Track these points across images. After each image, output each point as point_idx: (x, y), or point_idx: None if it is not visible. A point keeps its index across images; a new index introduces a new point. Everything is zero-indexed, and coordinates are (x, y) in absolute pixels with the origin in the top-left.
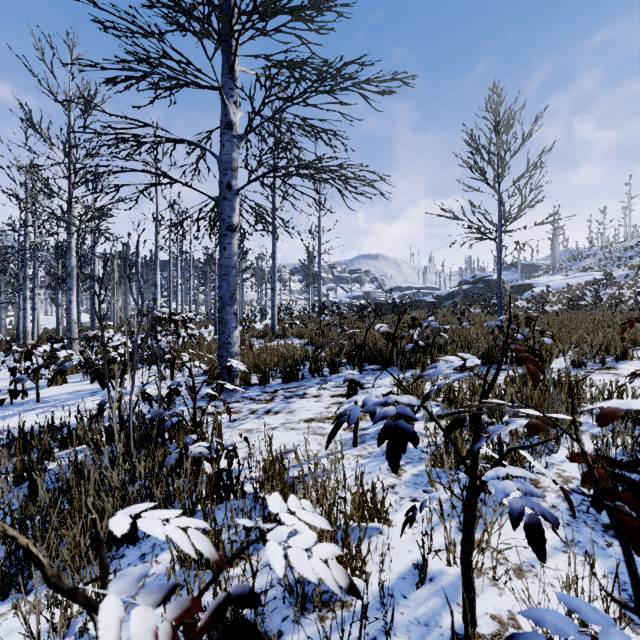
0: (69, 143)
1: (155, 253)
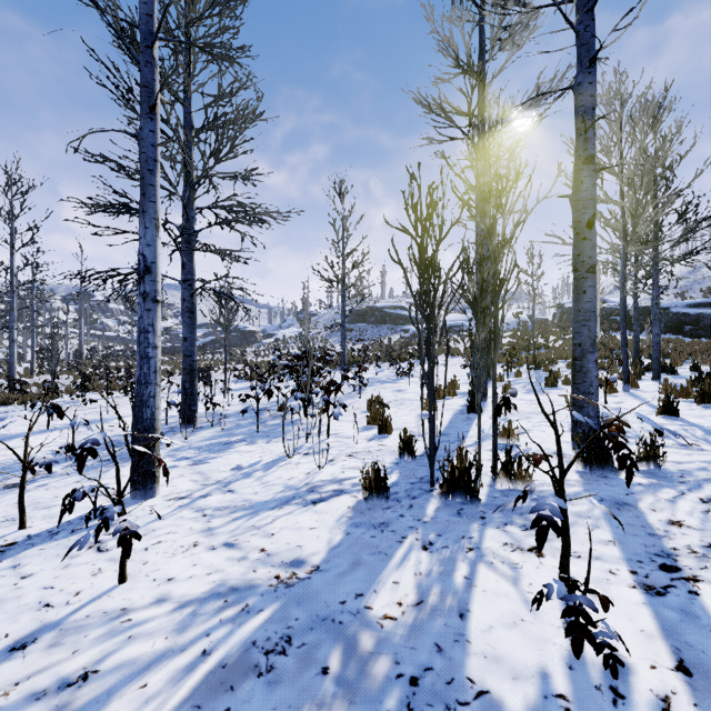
0: None
1: None
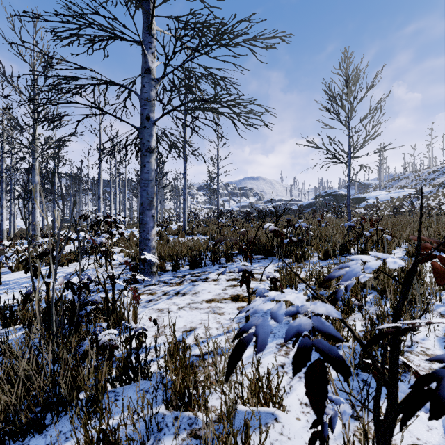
0: (34, 92)
1: (99, 173)
